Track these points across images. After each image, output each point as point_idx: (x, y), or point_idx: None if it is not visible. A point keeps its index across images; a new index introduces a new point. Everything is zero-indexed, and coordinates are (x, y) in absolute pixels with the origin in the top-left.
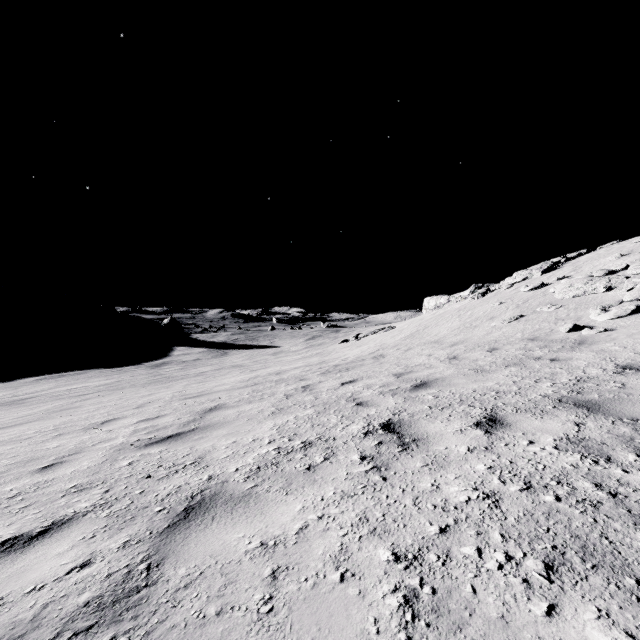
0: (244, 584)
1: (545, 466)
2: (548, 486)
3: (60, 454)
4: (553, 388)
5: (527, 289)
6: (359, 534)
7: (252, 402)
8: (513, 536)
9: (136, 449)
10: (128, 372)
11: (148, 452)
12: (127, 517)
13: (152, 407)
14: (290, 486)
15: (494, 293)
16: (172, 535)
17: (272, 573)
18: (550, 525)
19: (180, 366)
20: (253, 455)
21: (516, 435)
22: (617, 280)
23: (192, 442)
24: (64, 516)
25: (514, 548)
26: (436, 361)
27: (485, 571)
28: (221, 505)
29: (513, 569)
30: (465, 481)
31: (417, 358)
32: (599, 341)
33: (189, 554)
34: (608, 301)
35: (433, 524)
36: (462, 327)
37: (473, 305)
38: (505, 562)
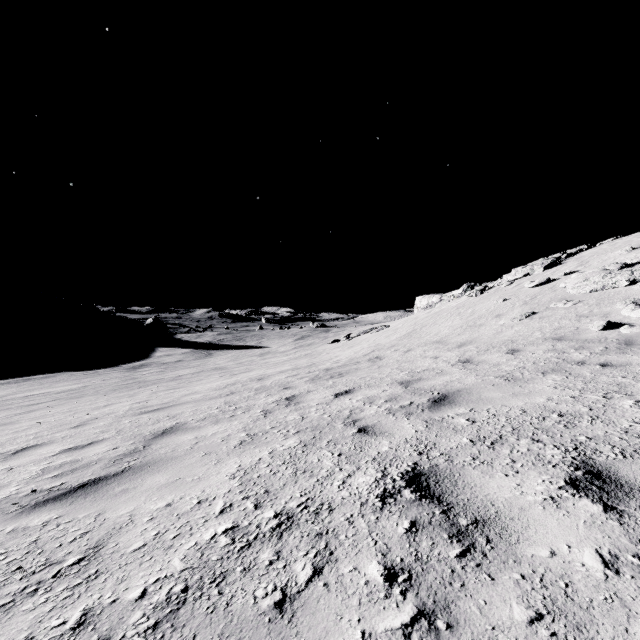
0: None
1: None
2: None
3: None
4: None
5: (532, 285)
6: None
7: (219, 421)
8: None
9: (14, 515)
10: (101, 375)
11: (26, 524)
12: None
13: (95, 426)
14: None
15: (493, 290)
16: None
17: None
18: None
19: (159, 368)
20: (186, 546)
21: None
22: None
23: (106, 501)
24: None
25: None
26: (446, 365)
27: None
28: None
29: None
30: None
31: (421, 361)
32: None
33: None
34: (638, 295)
35: None
36: (465, 326)
37: (473, 302)
38: None
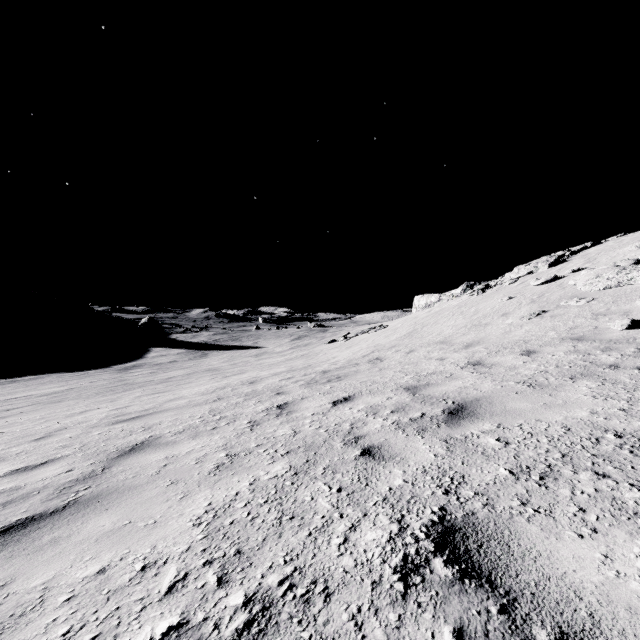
0: None
1: None
2: None
3: None
4: None
5: (538, 282)
6: None
7: (198, 435)
8: None
9: None
10: (90, 377)
11: None
12: None
13: (59, 438)
14: None
15: (496, 288)
16: None
17: None
18: None
19: (151, 369)
20: None
21: None
22: None
23: (23, 559)
24: None
25: None
26: (455, 368)
27: None
28: None
29: None
30: None
31: (426, 363)
32: None
33: None
34: None
35: None
36: (470, 325)
37: (475, 301)
38: None
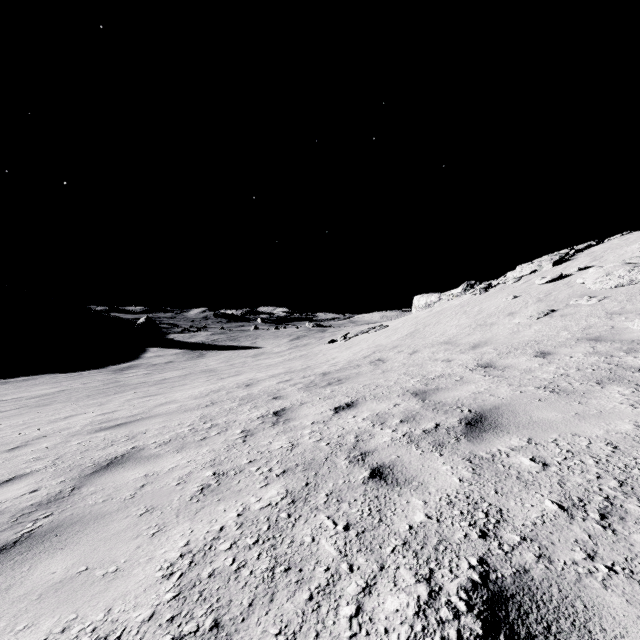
0: None
1: None
2: None
3: None
4: None
5: (544, 281)
6: None
7: (185, 447)
8: None
9: None
10: (84, 378)
11: None
12: None
13: (34, 449)
14: None
15: (499, 287)
16: None
17: None
18: None
19: (147, 370)
20: None
21: None
22: None
23: None
24: None
25: None
26: (464, 370)
27: None
28: None
29: None
30: None
31: (432, 365)
32: None
33: None
34: None
35: None
36: (474, 325)
37: (478, 300)
38: None
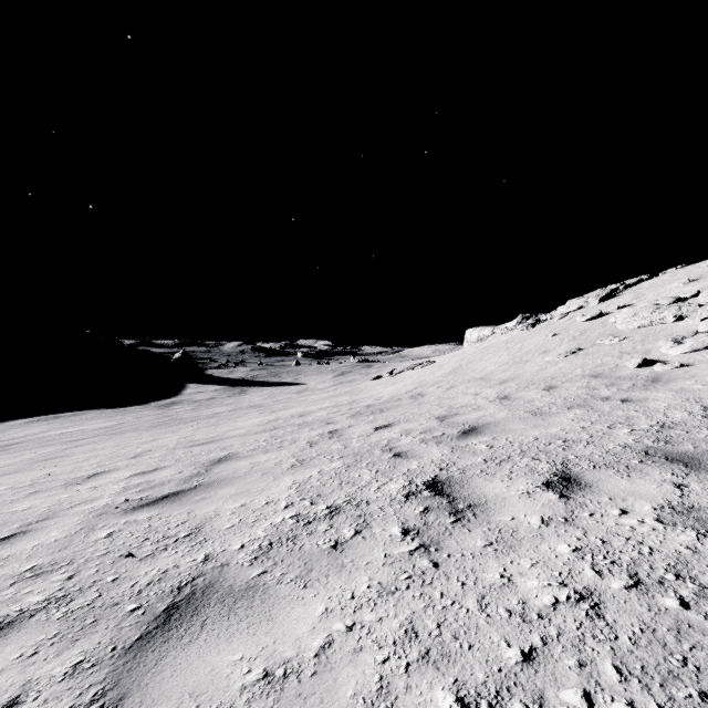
0: None
1: (652, 549)
2: (664, 582)
3: (27, 520)
4: (633, 436)
5: (584, 319)
6: (405, 660)
7: (269, 451)
8: (634, 671)
9: (121, 514)
10: (132, 413)
11: (135, 518)
12: (88, 620)
13: (151, 456)
14: (310, 574)
15: (545, 324)
16: (142, 654)
17: None
18: (686, 652)
19: (192, 406)
20: (265, 525)
21: (601, 501)
22: (689, 308)
23: (191, 505)
24: (5, 617)
25: (641, 695)
26: (484, 401)
27: None
28: (216, 603)
29: None
30: (546, 571)
31: (462, 398)
32: (676, 378)
33: (160, 690)
34: (680, 332)
35: (511, 645)
36: (511, 362)
37: (522, 337)
38: None
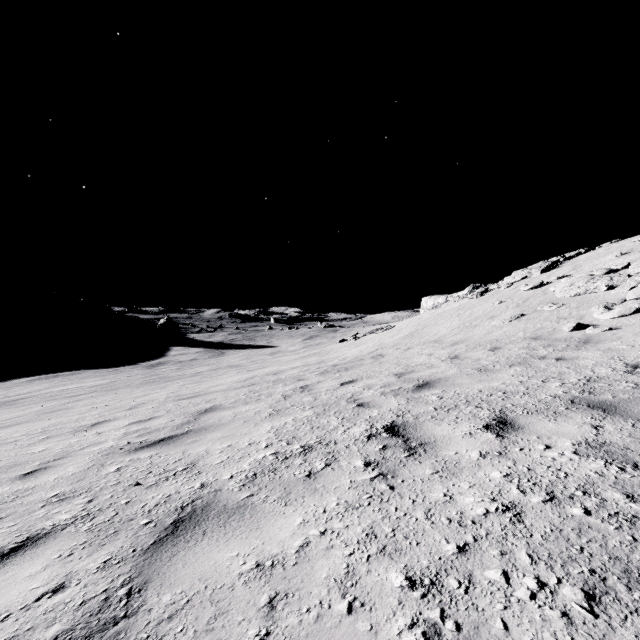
0: (237, 615)
1: (567, 474)
2: (574, 497)
3: (45, 459)
4: (563, 388)
5: (527, 288)
6: (367, 553)
7: (249, 403)
8: (543, 557)
9: (125, 453)
10: (123, 372)
11: (138, 457)
12: (110, 531)
13: (145, 408)
14: (289, 496)
15: (493, 292)
16: (158, 553)
17: (269, 602)
18: (583, 544)
19: (176, 366)
20: (249, 460)
21: (530, 439)
22: (619, 278)
23: (185, 446)
24: (41, 530)
25: (546, 572)
26: (437, 361)
27: (516, 601)
28: (213, 517)
29: (548, 599)
30: (481, 491)
31: (417, 358)
32: (605, 340)
33: (175, 577)
34: (611, 299)
35: (450, 542)
36: (462, 326)
37: (472, 304)
38: (538, 590)
